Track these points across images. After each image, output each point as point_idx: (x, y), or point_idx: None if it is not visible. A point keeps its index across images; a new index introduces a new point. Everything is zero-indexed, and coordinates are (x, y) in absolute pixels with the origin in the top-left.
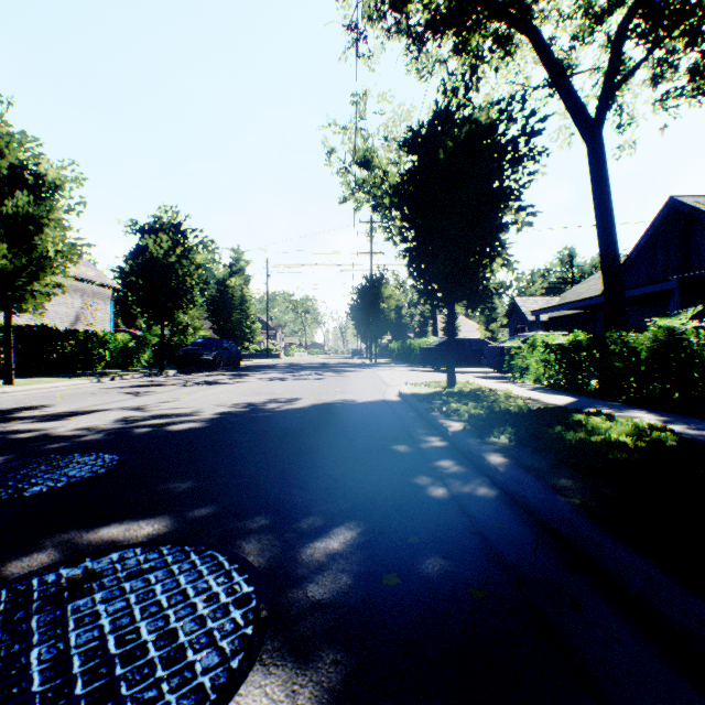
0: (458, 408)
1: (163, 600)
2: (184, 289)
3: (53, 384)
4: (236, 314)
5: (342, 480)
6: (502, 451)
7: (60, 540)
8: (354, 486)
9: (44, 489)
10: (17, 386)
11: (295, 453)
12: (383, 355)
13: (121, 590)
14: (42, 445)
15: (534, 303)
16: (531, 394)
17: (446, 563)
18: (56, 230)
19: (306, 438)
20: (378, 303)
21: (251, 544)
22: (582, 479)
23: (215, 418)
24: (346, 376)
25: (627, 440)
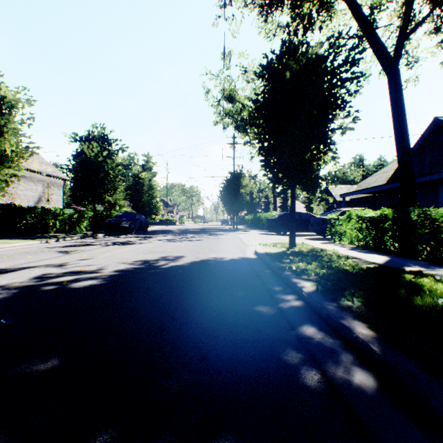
0: (305, 267)
1: None
2: (108, 179)
3: (11, 245)
4: (145, 196)
5: (209, 357)
6: (363, 319)
7: None
8: (222, 367)
9: None
10: None
11: (169, 316)
12: (241, 223)
13: None
14: None
15: (340, 189)
16: (353, 254)
17: None
18: (13, 136)
19: (182, 297)
20: (238, 189)
21: None
22: None
23: (113, 274)
24: (217, 238)
25: None
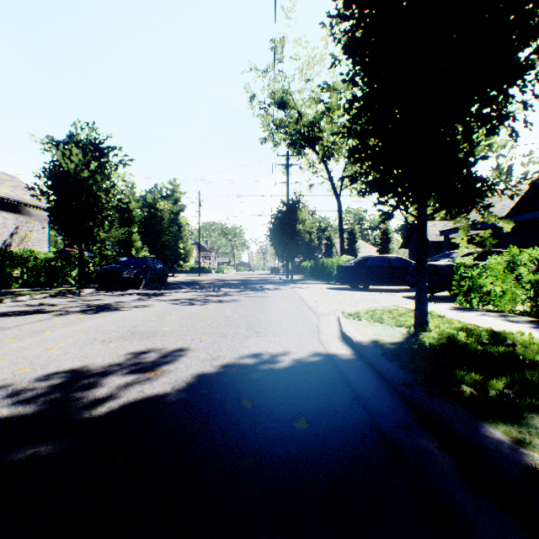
0: None
1: None
2: (99, 206)
3: None
4: (165, 235)
5: None
6: None
7: None
8: None
9: None
10: None
11: None
12: (296, 272)
13: None
14: None
15: (433, 226)
16: None
17: None
18: None
19: None
20: (294, 225)
21: None
22: None
23: None
24: (264, 296)
25: None
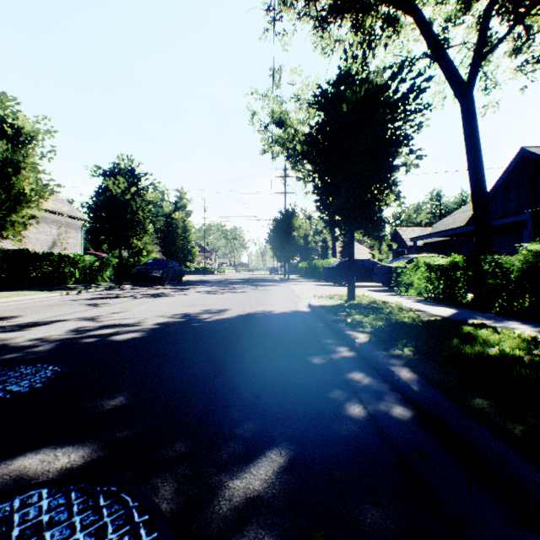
0: (361, 319)
1: None
2: (137, 220)
3: (29, 297)
4: (179, 240)
5: (262, 396)
6: (409, 364)
7: None
8: (274, 402)
9: None
10: None
11: (220, 364)
12: (294, 272)
13: None
14: None
15: (412, 232)
16: (418, 306)
17: (378, 512)
18: (31, 172)
19: (231, 349)
20: (290, 232)
21: (166, 483)
22: (495, 399)
23: (155, 328)
24: (265, 289)
25: (520, 353)
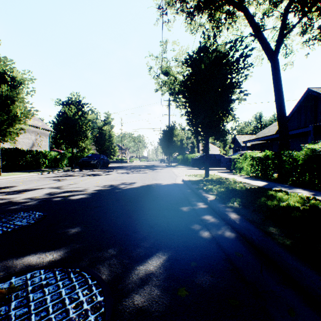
0: (212, 187)
1: (49, 307)
2: (82, 131)
3: (20, 176)
4: (106, 143)
5: (155, 227)
6: (236, 211)
7: (0, 264)
8: (161, 230)
9: (0, 232)
10: (2, 176)
11: (132, 211)
12: (174, 161)
13: (26, 300)
14: (6, 207)
15: (244, 138)
16: (245, 181)
17: (213, 280)
18: (21, 103)
19: (137, 203)
20: (172, 138)
21: (105, 267)
22: (280, 228)
23: (94, 192)
24: (157, 171)
25: (298, 205)
